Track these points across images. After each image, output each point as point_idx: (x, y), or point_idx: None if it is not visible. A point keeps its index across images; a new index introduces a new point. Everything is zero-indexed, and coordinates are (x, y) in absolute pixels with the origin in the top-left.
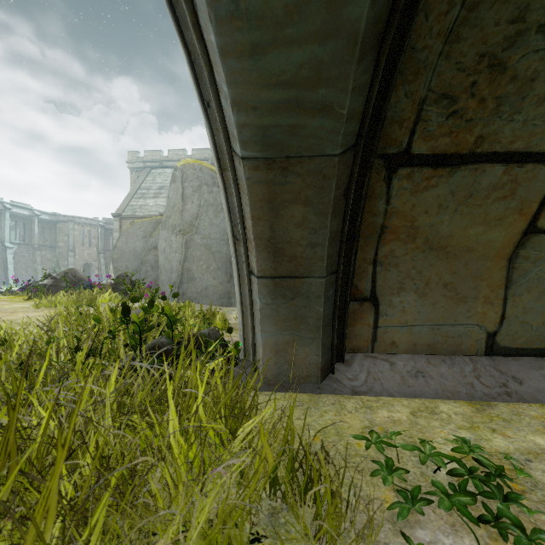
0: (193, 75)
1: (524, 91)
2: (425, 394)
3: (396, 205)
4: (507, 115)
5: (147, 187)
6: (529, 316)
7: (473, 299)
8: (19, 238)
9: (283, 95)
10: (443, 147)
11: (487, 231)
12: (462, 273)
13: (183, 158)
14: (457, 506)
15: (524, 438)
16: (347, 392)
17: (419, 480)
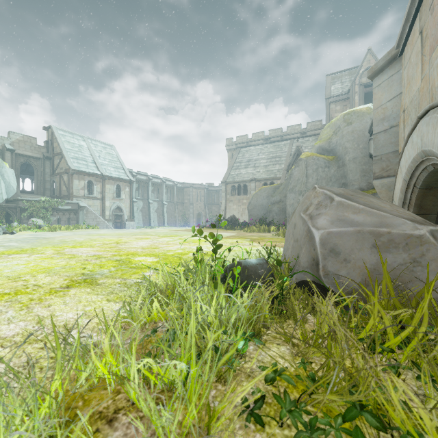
0: (411, 175)
1: None
2: None
3: None
4: None
5: (240, 161)
6: None
7: None
8: (168, 198)
9: (435, 180)
10: None
11: None
12: None
13: (262, 138)
14: None
15: None
16: None
17: None
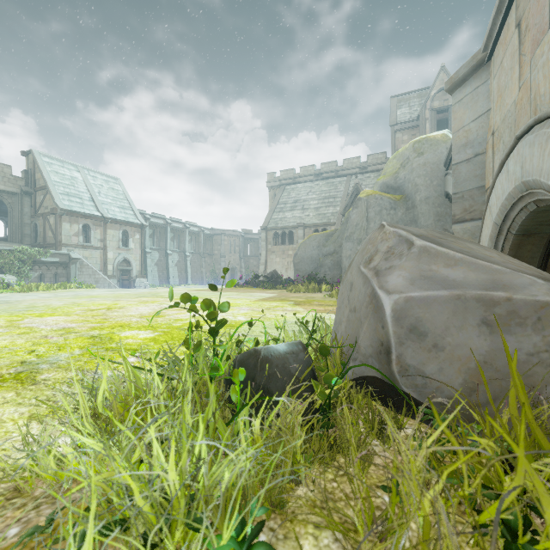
0: (504, 217)
1: None
2: None
3: None
4: None
5: (284, 202)
6: None
7: None
8: (192, 248)
9: (536, 223)
10: None
11: None
12: None
13: (312, 173)
14: None
15: None
16: None
17: None
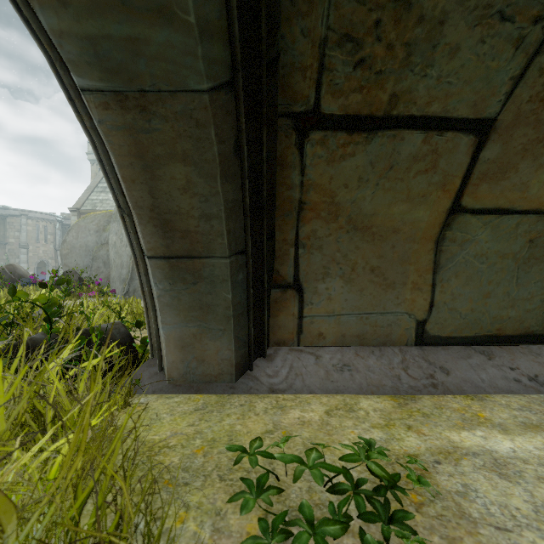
0: None
1: (435, 37)
2: (348, 390)
3: (312, 177)
4: (419, 68)
5: None
6: (457, 302)
7: (401, 285)
8: None
9: None
10: (355, 107)
11: (412, 209)
12: (390, 257)
13: None
14: (318, 541)
15: (440, 434)
16: (264, 391)
17: (302, 499)
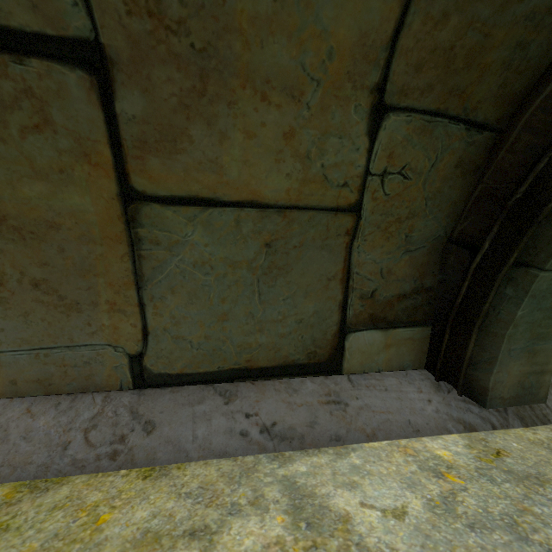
0: None
1: None
2: None
3: None
4: None
5: None
6: (183, 328)
7: (90, 305)
8: None
9: None
10: None
11: (56, 191)
12: (60, 265)
13: None
14: None
15: None
16: None
17: None
